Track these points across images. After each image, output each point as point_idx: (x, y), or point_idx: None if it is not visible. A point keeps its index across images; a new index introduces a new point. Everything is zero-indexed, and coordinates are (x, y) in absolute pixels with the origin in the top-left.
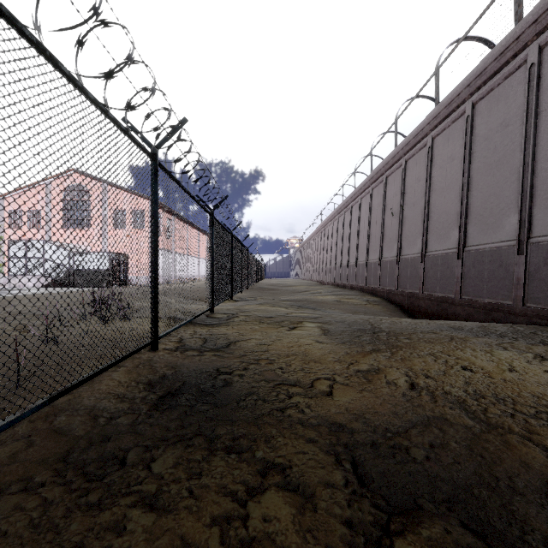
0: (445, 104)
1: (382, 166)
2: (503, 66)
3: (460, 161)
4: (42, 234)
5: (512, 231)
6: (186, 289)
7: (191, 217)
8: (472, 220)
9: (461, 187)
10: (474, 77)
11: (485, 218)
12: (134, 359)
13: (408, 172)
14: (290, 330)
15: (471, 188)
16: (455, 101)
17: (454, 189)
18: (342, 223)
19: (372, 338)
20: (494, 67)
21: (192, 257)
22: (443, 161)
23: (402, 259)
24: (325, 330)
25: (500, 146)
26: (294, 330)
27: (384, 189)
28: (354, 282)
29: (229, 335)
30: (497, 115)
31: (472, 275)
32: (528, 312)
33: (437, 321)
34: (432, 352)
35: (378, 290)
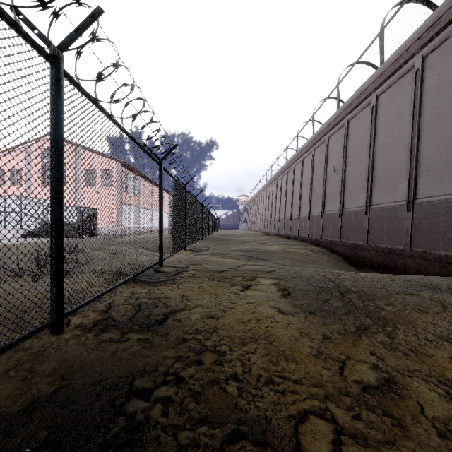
0: (392, 60)
1: (324, 127)
2: None
3: (408, 115)
4: (22, 191)
5: None
6: (147, 240)
7: (130, 161)
8: (423, 172)
9: (410, 140)
10: (426, 29)
11: (440, 170)
12: (17, 352)
13: (351, 131)
14: (244, 292)
15: (421, 141)
16: (403, 56)
17: (401, 143)
18: (285, 181)
19: (346, 305)
20: (450, 14)
21: (155, 211)
22: (388, 117)
23: (345, 212)
24: (284, 290)
25: None
26: (249, 292)
27: (325, 149)
28: (297, 233)
29: (170, 299)
30: None
31: (424, 227)
32: None
33: (400, 276)
34: (444, 334)
35: (320, 241)
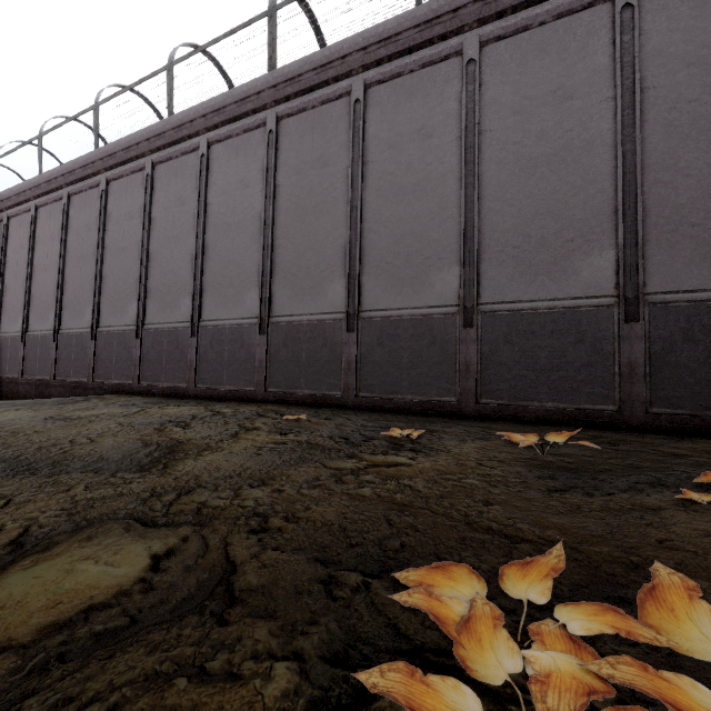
0: (45, 179)
1: None
2: (88, 177)
3: (59, 244)
4: None
5: (90, 320)
6: None
7: None
8: (66, 305)
9: (58, 270)
10: (68, 171)
11: (75, 305)
12: None
13: (12, 232)
14: None
15: (67, 274)
16: (55, 182)
17: (54, 270)
18: None
19: None
20: (81, 173)
21: None
22: (46, 237)
23: (2, 338)
24: None
25: (86, 245)
26: None
27: None
28: None
29: None
30: (85, 216)
31: (64, 357)
32: (95, 386)
33: None
34: None
35: None
